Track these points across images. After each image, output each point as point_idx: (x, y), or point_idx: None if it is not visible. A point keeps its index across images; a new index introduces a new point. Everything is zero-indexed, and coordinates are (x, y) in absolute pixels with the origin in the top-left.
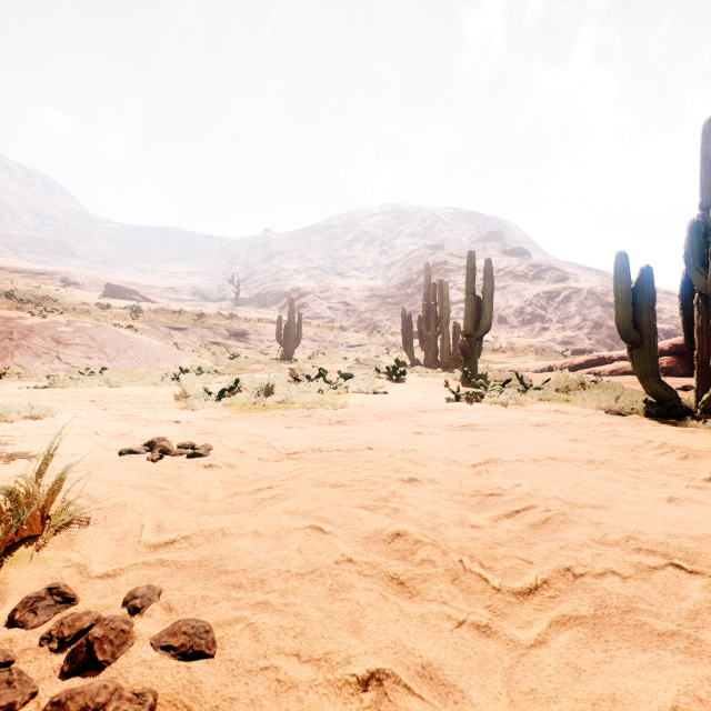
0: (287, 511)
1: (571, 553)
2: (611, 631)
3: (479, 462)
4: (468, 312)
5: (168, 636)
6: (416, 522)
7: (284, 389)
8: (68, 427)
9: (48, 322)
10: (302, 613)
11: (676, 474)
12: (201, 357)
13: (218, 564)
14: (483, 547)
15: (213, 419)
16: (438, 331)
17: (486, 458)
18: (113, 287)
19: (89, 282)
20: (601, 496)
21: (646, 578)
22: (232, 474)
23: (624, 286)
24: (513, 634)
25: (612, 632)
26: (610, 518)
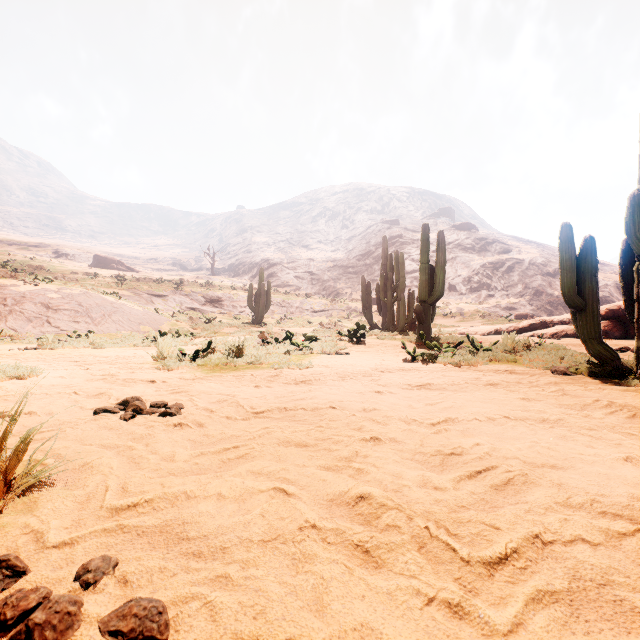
0: (252, 472)
1: (537, 518)
2: (590, 609)
3: (438, 421)
4: (422, 280)
5: (117, 618)
6: (379, 484)
7: (254, 350)
8: (49, 386)
9: (39, 289)
10: (263, 588)
11: (628, 433)
12: (179, 321)
13: (179, 530)
14: (448, 510)
15: (187, 379)
16: (394, 298)
17: (444, 417)
18: (101, 258)
19: (79, 254)
20: (559, 455)
21: (616, 545)
22: (201, 433)
23: (569, 254)
24: (488, 616)
25: (591, 610)
26: (571, 479)
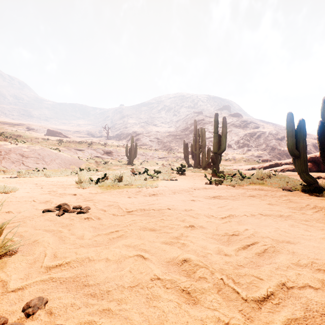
0: (125, 245)
1: (282, 272)
2: None
3: (225, 216)
4: (215, 142)
5: None
6: (194, 252)
7: (128, 178)
8: (21, 197)
9: (18, 147)
10: (130, 317)
11: None
12: (90, 163)
13: (84, 280)
14: (232, 268)
15: (92, 193)
16: (200, 151)
17: (228, 214)
18: (50, 131)
19: (39, 129)
20: (291, 235)
21: None
22: (98, 223)
23: (291, 128)
24: None
25: None
26: (299, 249)
